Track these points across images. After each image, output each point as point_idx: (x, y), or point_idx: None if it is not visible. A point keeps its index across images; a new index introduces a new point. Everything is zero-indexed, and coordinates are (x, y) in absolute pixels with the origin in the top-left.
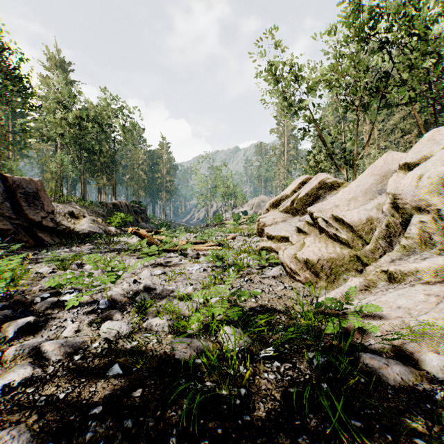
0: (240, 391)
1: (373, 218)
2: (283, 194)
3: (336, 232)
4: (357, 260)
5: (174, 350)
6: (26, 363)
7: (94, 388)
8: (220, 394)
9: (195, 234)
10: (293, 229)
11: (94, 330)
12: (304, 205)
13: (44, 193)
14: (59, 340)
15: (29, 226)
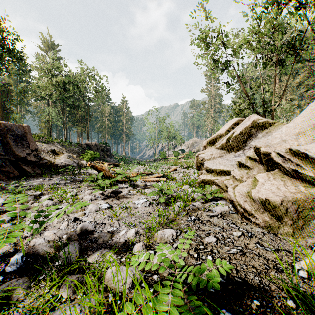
0: None
1: None
2: (218, 133)
3: (295, 168)
4: None
5: None
6: None
7: None
8: None
9: (145, 166)
10: (231, 164)
11: None
12: (239, 142)
13: (30, 135)
14: None
15: (16, 160)
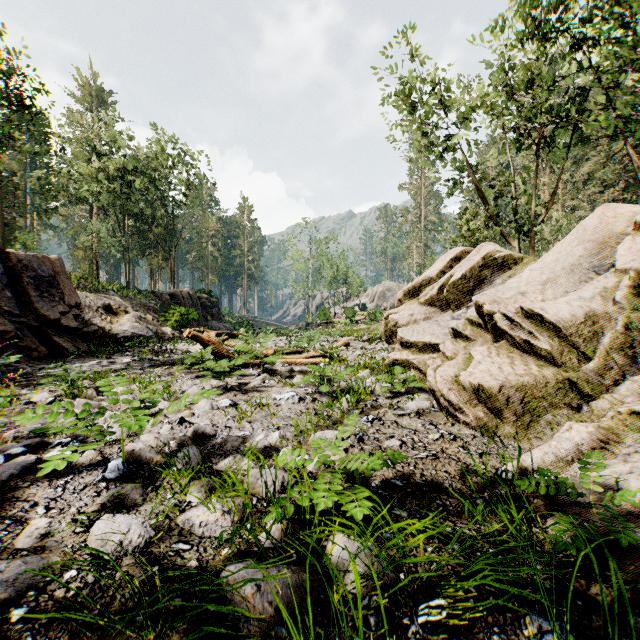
0: None
1: (597, 313)
2: (425, 277)
3: (528, 338)
4: (571, 388)
5: (227, 600)
6: None
7: None
8: None
9: (289, 338)
10: (444, 332)
11: (78, 533)
12: (460, 293)
13: (64, 277)
14: None
15: (40, 326)
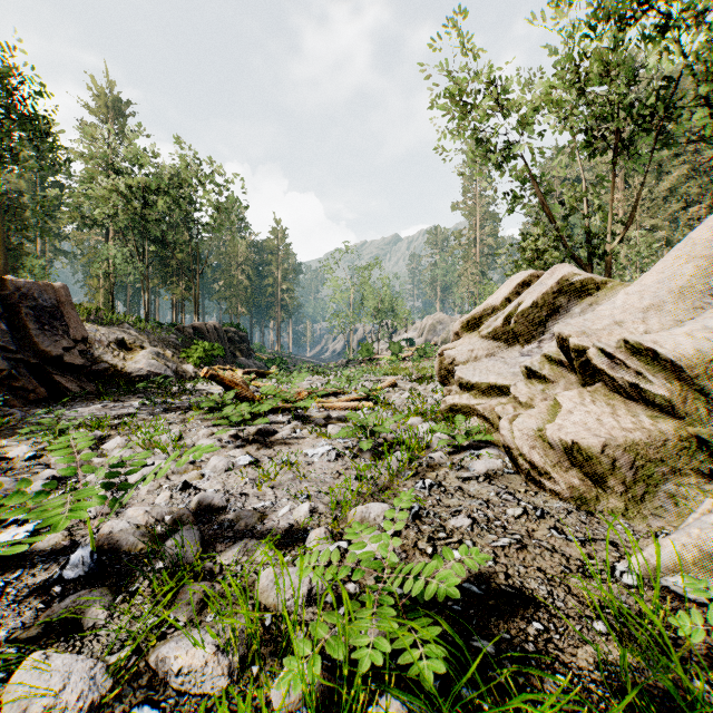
0: None
1: None
2: (487, 305)
3: (634, 381)
4: (698, 448)
5: None
6: None
7: None
8: None
9: (326, 377)
10: (512, 372)
11: None
12: (531, 324)
13: (70, 307)
14: None
15: (40, 364)
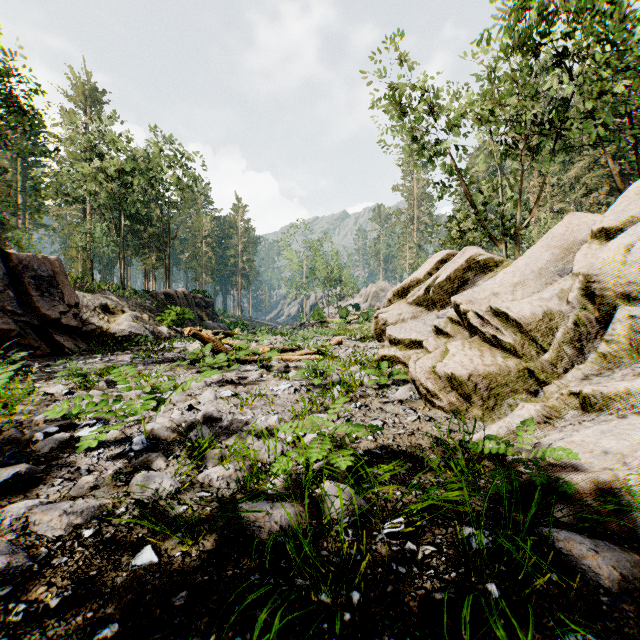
0: (351, 596)
1: (554, 311)
2: (413, 278)
3: (495, 334)
4: (529, 376)
5: (244, 522)
6: (4, 543)
7: (109, 589)
8: (318, 601)
9: (283, 337)
10: (429, 330)
11: (120, 486)
12: (445, 293)
13: (64, 277)
14: (61, 504)
15: (42, 325)
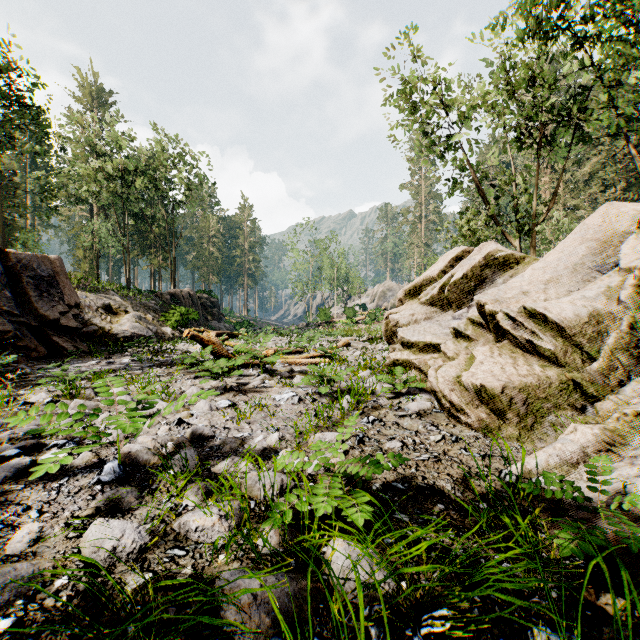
0: None
1: (601, 312)
2: (426, 276)
3: (531, 338)
4: (575, 389)
5: (222, 609)
6: None
7: None
8: None
9: (289, 338)
10: (445, 332)
11: (71, 538)
12: (461, 292)
13: (64, 277)
14: None
15: (40, 326)
